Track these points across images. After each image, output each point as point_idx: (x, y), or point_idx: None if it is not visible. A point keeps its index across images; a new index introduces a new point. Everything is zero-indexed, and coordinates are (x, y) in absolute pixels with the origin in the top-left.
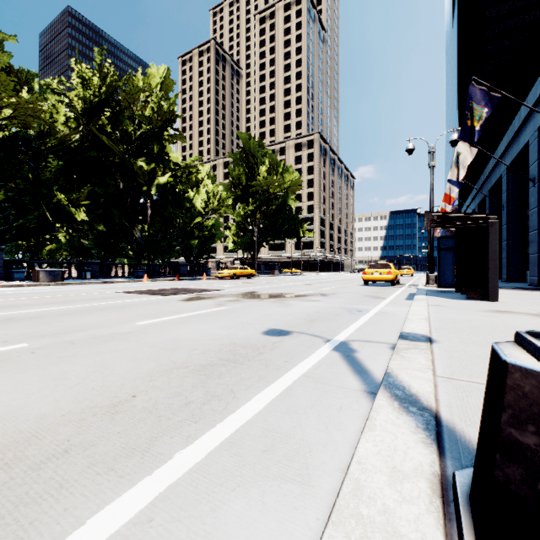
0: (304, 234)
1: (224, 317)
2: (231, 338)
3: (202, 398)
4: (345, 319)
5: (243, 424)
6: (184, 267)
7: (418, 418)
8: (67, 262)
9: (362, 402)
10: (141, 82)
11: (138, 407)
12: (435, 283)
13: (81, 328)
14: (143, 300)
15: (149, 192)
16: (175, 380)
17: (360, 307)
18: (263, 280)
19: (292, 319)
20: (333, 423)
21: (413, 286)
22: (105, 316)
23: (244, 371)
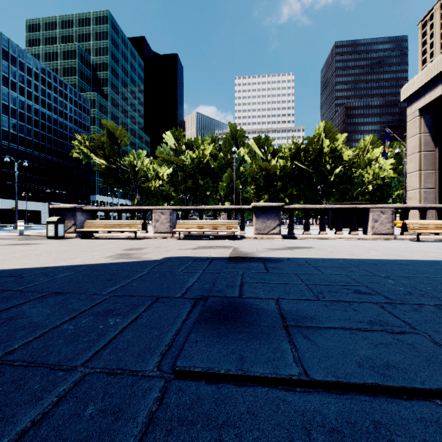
0: None
1: None
2: None
3: None
4: None
5: None
6: None
7: None
8: None
9: None
10: (317, 131)
11: None
12: None
13: None
14: None
15: (328, 180)
16: None
17: None
18: None
19: None
20: None
21: None
22: None
23: None
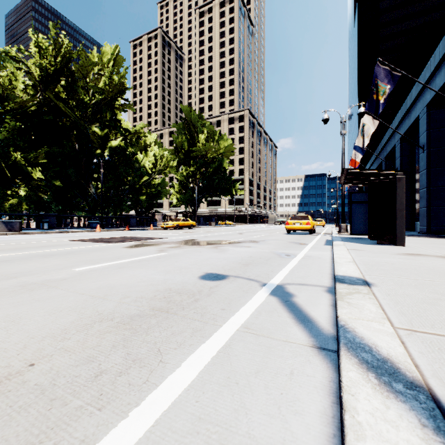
0: (236, 192)
1: (163, 262)
2: (167, 284)
3: (119, 365)
4: (276, 262)
5: (166, 410)
6: (134, 219)
7: (413, 404)
8: (26, 214)
9: (315, 362)
10: (94, 56)
11: (30, 383)
12: (346, 232)
13: (13, 275)
14: (89, 247)
15: (102, 154)
16: (92, 338)
17: (288, 252)
18: (202, 230)
19: (228, 263)
20: (287, 400)
21: (327, 234)
22: (46, 263)
23: (176, 323)
